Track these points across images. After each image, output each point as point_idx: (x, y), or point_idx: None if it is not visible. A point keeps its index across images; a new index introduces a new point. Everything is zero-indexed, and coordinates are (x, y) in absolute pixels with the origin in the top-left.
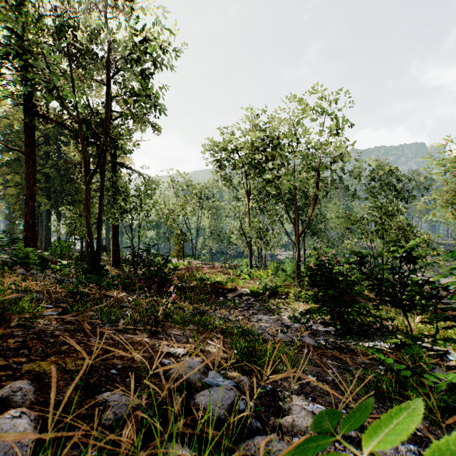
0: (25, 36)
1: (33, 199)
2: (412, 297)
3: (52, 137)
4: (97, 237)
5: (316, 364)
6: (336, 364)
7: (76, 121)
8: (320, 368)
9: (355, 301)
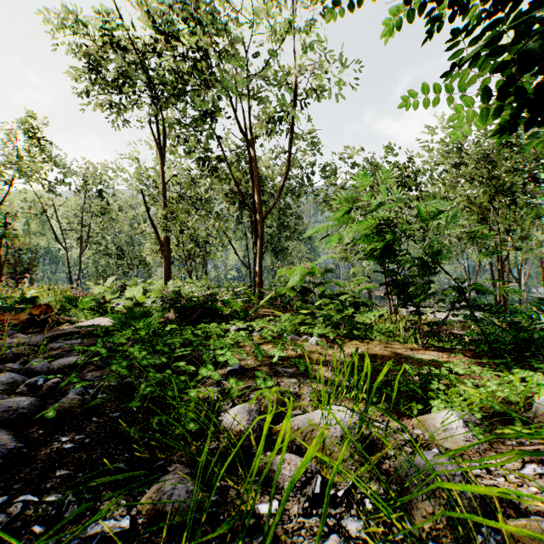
0: None
1: None
2: None
3: None
4: None
5: None
6: None
7: None
8: None
9: None
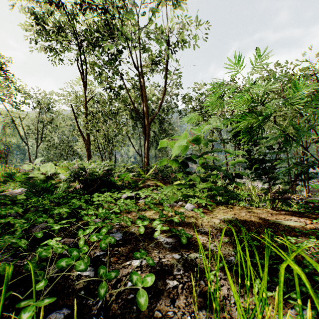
0: None
1: None
2: None
3: None
4: None
5: None
6: None
7: None
8: None
9: None
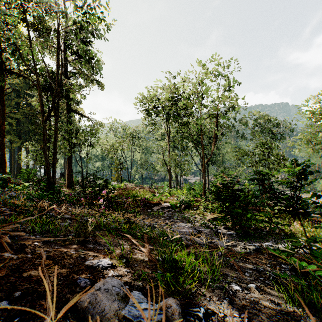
0: None
1: (3, 135)
2: (307, 206)
3: (22, 92)
4: (53, 164)
5: (233, 267)
6: (248, 265)
7: (35, 74)
8: (236, 271)
9: (259, 210)
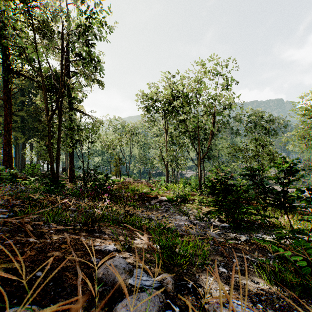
0: (2, 13)
1: (10, 132)
2: (292, 201)
3: (26, 91)
4: (57, 160)
5: (222, 254)
6: (236, 253)
7: (40, 75)
8: (225, 257)
9: (248, 204)
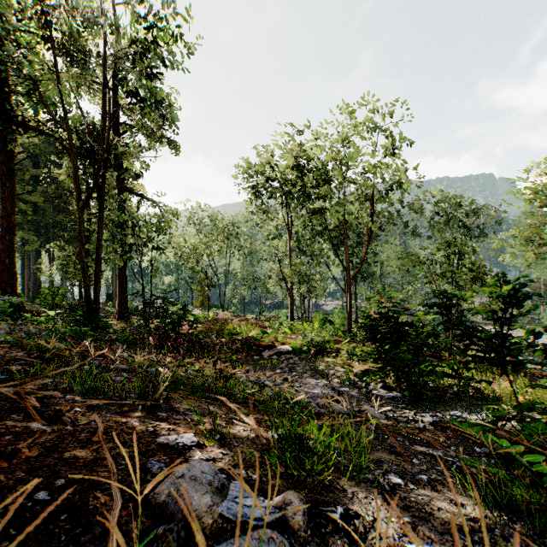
0: None
1: (12, 231)
2: (517, 351)
3: (42, 158)
4: (95, 280)
5: (393, 450)
6: (418, 448)
7: (66, 129)
8: (399, 455)
9: (438, 357)
